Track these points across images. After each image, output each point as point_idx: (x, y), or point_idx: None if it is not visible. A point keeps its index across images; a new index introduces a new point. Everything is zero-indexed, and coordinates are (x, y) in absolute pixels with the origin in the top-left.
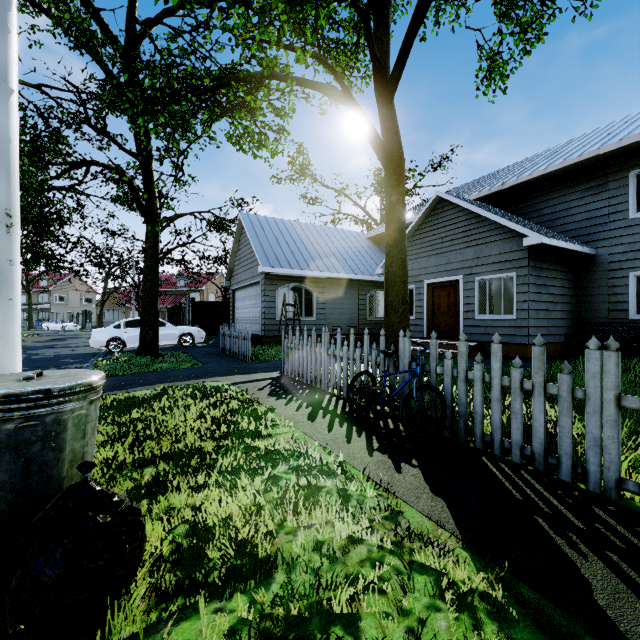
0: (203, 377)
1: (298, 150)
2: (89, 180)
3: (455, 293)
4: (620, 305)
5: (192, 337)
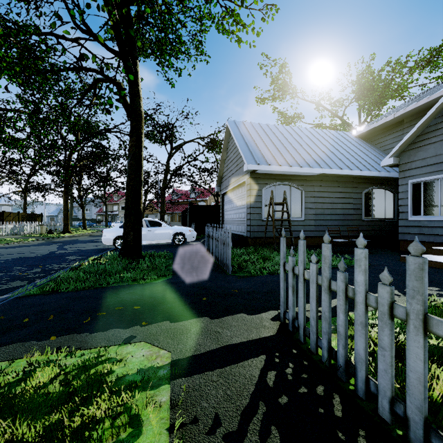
0: (142, 318)
1: (280, 68)
2: (126, 121)
3: None
4: None
5: (184, 236)
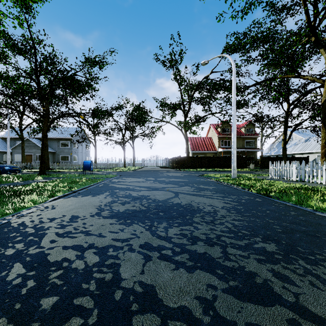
0: None
1: None
2: None
3: (31, 157)
4: (59, 159)
5: None
